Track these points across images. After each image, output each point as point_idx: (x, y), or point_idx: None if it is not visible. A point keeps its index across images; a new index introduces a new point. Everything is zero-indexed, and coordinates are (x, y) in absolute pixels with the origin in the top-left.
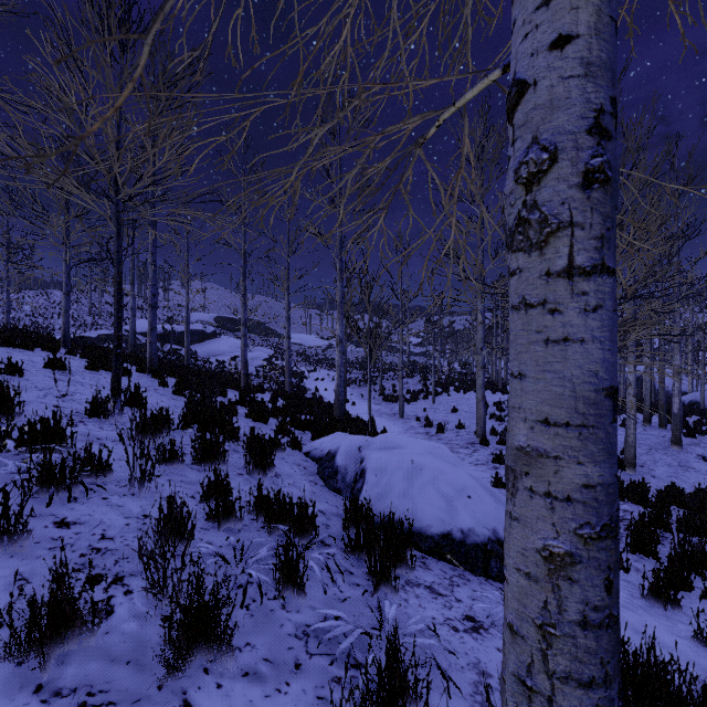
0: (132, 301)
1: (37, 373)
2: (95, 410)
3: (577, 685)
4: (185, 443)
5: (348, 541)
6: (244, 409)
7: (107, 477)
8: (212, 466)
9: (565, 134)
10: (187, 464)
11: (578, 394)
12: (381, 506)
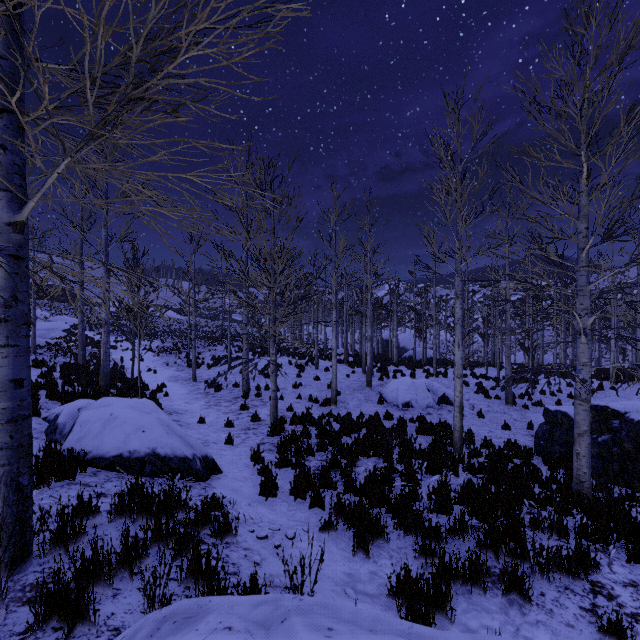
0: None
1: None
2: None
3: None
4: None
5: None
6: None
7: None
8: None
9: None
10: None
11: None
12: (78, 445)
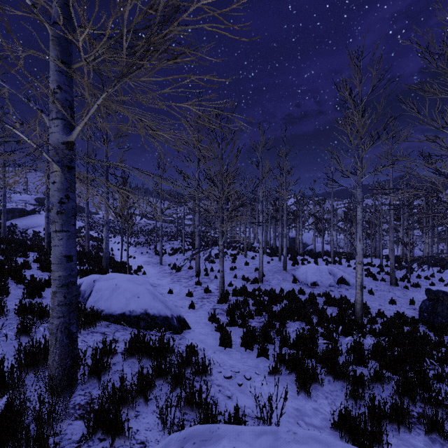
0: None
1: None
2: None
3: (56, 318)
4: None
5: None
6: (39, 265)
7: None
8: None
9: (54, 202)
10: None
11: (57, 257)
12: (95, 305)
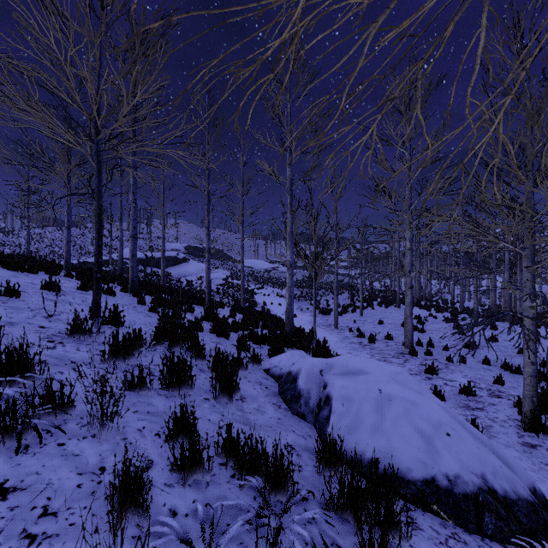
0: (120, 233)
1: (33, 295)
2: (75, 331)
3: None
4: (155, 363)
5: (329, 498)
6: (208, 324)
7: (69, 414)
8: (179, 391)
9: None
10: (155, 389)
11: None
12: (352, 441)
